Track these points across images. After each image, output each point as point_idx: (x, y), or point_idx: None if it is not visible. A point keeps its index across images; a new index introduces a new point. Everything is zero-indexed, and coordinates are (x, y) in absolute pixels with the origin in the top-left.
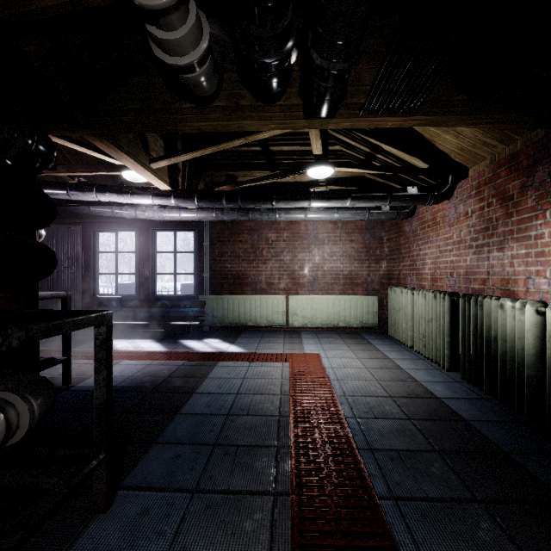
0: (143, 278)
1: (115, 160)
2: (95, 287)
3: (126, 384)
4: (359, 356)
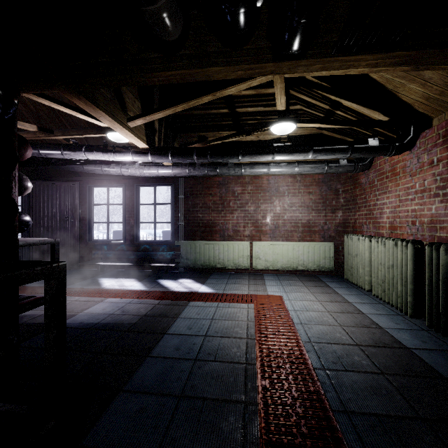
0: (129, 226)
1: (99, 122)
2: (90, 233)
3: (106, 322)
4: (319, 299)
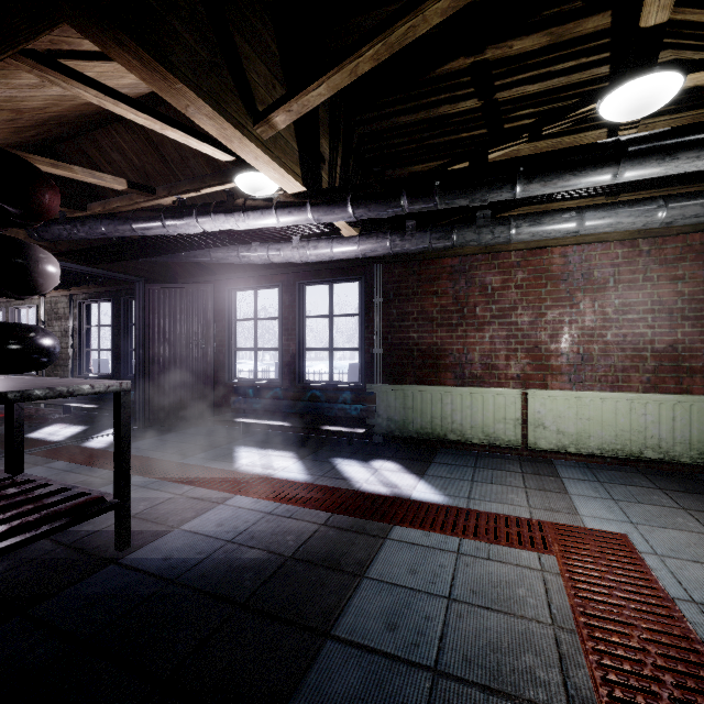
0: (288, 356)
1: (213, 148)
2: (230, 367)
3: (212, 566)
4: None
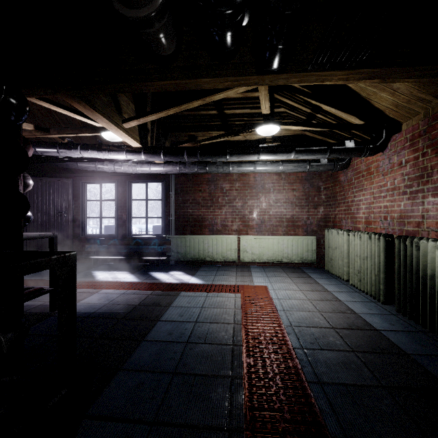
0: (121, 221)
1: (95, 122)
2: (83, 228)
3: (103, 311)
4: (301, 289)
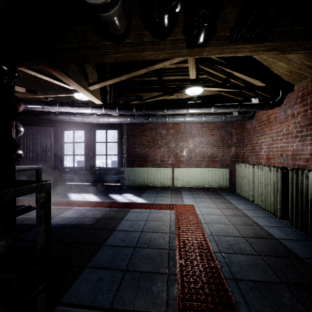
0: (88, 157)
1: (69, 86)
2: (61, 162)
3: (74, 223)
4: (219, 207)
